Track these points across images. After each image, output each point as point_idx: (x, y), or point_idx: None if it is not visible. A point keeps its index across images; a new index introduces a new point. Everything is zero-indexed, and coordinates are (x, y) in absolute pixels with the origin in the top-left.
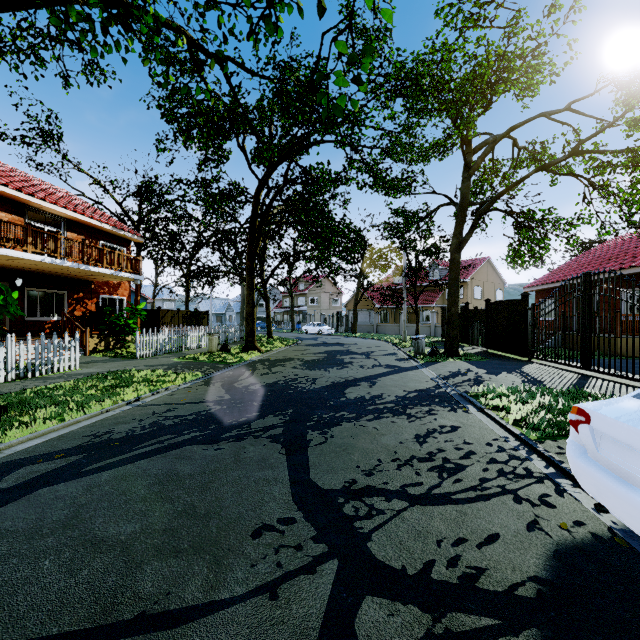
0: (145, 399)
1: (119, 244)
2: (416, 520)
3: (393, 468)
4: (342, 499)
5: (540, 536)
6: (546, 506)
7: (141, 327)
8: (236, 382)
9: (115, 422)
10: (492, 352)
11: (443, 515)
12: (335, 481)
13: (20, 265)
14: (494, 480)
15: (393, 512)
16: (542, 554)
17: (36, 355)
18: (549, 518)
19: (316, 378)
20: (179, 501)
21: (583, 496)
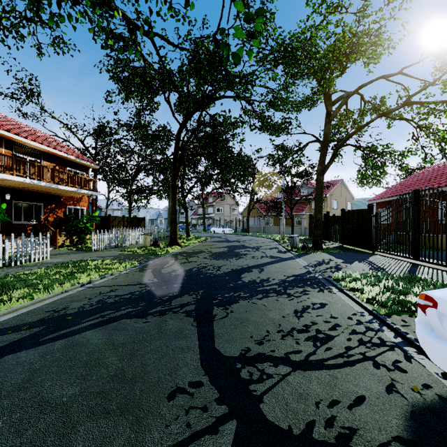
0: (95, 282)
1: (81, 170)
2: (298, 383)
3: (278, 338)
4: (239, 365)
5: (397, 398)
6: (399, 371)
7: (97, 228)
8: (162, 269)
9: (71, 300)
10: (346, 247)
11: (319, 379)
12: (234, 349)
13: (8, 184)
14: (356, 348)
15: (279, 376)
16: (401, 415)
17: (18, 249)
18: (403, 382)
19: (220, 266)
20: (112, 366)
21: (426, 362)
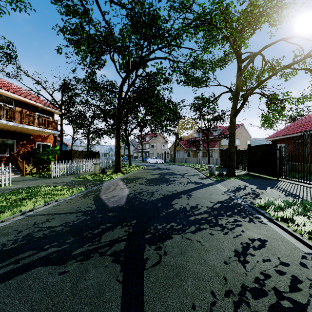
0: (37, 209)
1: (47, 115)
2: None
3: (230, 310)
4: None
5: None
6: None
7: (62, 159)
8: (103, 195)
9: None
10: (252, 174)
11: None
12: None
13: None
14: None
15: None
16: None
17: None
18: None
19: (153, 192)
20: None
21: None
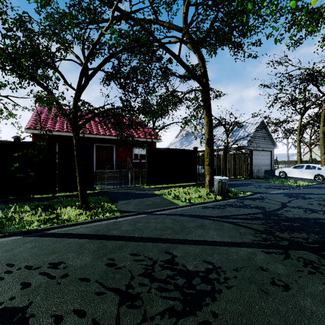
0: None
1: None
2: None
3: None
4: None
5: None
6: None
7: None
8: None
9: None
10: (162, 186)
11: None
12: None
13: None
14: None
15: None
16: None
17: None
18: None
19: None
20: None
21: None
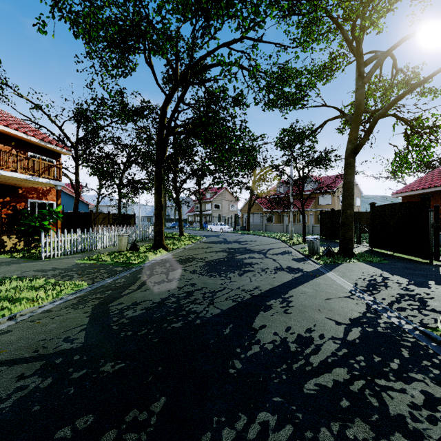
0: None
1: (49, 156)
2: None
3: None
4: None
5: None
6: None
7: (77, 227)
8: (116, 300)
9: None
10: (379, 251)
11: None
12: None
13: None
14: None
15: None
16: None
17: None
18: None
19: (215, 291)
20: None
21: None
